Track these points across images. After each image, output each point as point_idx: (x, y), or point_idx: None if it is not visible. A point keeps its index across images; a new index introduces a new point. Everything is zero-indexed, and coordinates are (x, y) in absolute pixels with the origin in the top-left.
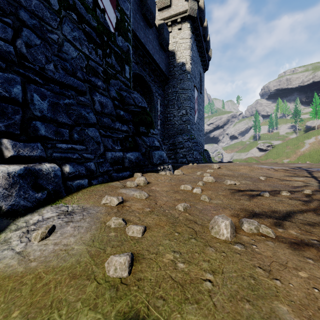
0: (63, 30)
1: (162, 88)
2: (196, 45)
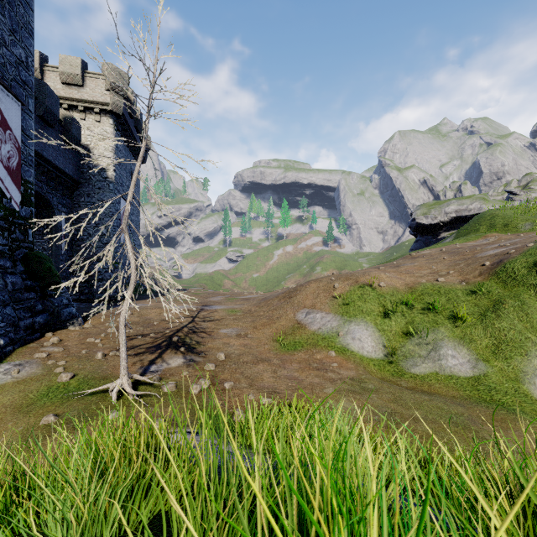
0: None
1: (70, 195)
2: (125, 141)
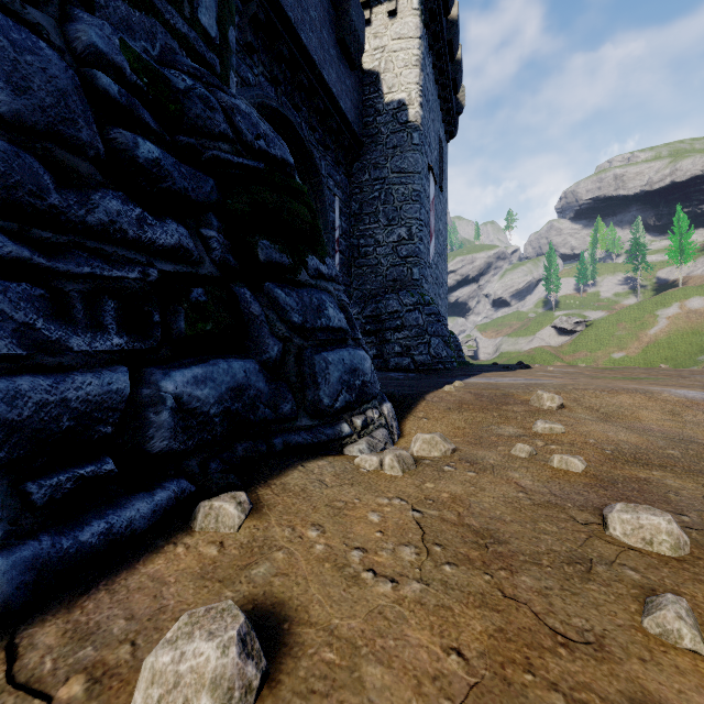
0: None
1: (346, 168)
2: (433, 63)
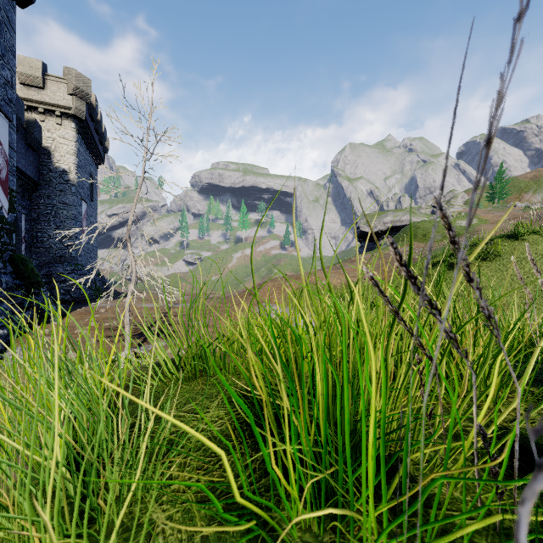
0: None
1: (29, 196)
2: (85, 143)
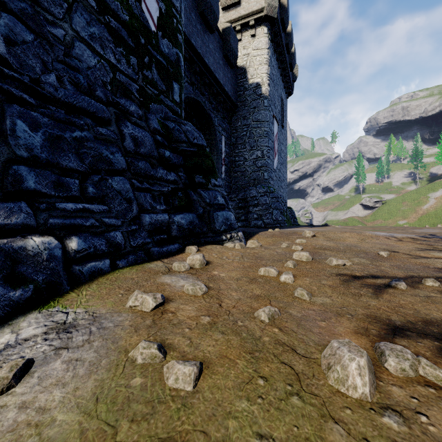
0: (73, 23)
1: (228, 120)
2: (276, 58)
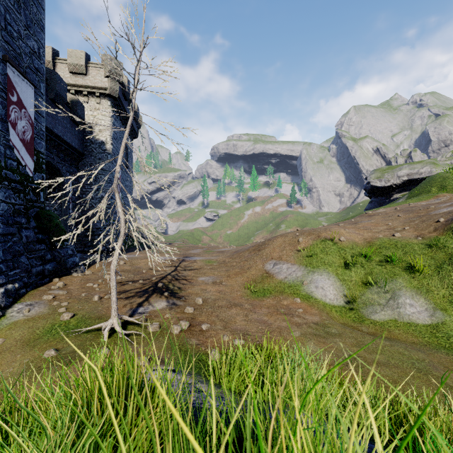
0: (0, 197)
1: (76, 164)
2: (120, 119)
